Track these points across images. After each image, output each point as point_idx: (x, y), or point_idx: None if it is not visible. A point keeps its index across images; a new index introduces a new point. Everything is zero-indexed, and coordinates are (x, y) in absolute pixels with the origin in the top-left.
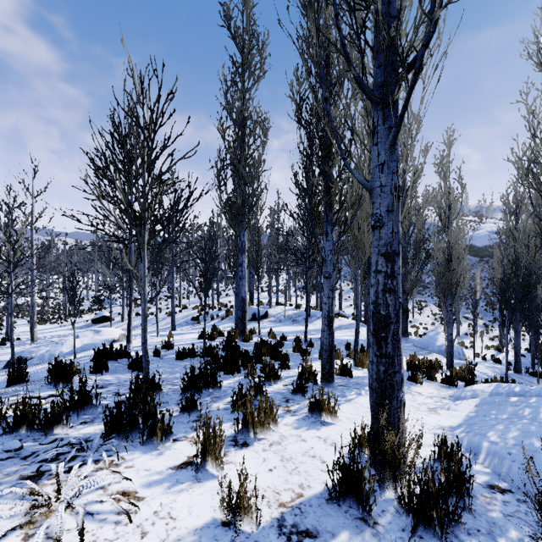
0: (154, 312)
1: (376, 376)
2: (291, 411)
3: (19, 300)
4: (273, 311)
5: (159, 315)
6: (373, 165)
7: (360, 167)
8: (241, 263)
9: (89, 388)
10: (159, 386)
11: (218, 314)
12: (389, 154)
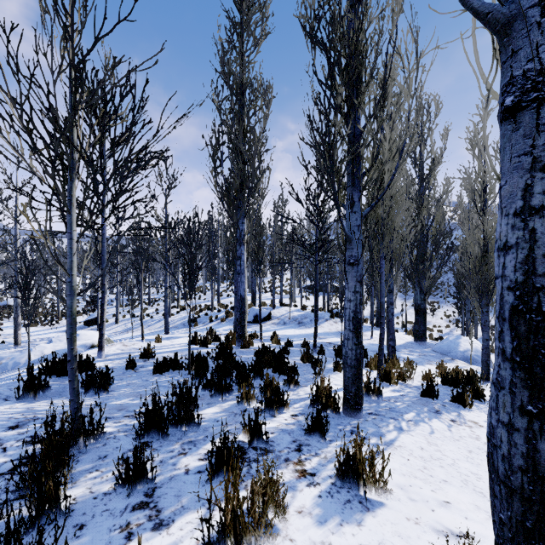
0: (151, 313)
1: (525, 462)
2: (307, 472)
3: (12, 300)
4: (277, 312)
5: (155, 317)
6: None
7: None
8: (240, 256)
9: None
10: (100, 427)
11: (217, 316)
12: None
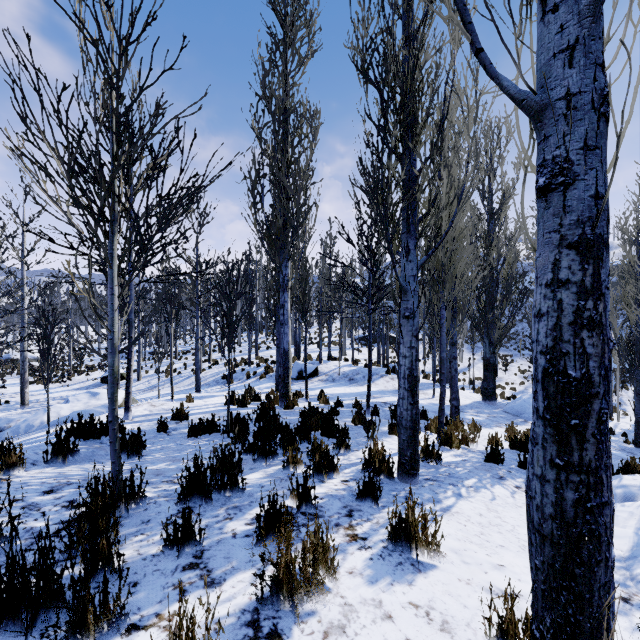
0: (178, 368)
1: (554, 510)
2: (358, 537)
3: (15, 353)
4: (325, 367)
5: (184, 372)
6: (544, 58)
7: (518, 59)
8: (283, 304)
9: (26, 494)
10: (141, 491)
11: (255, 371)
12: (589, 21)
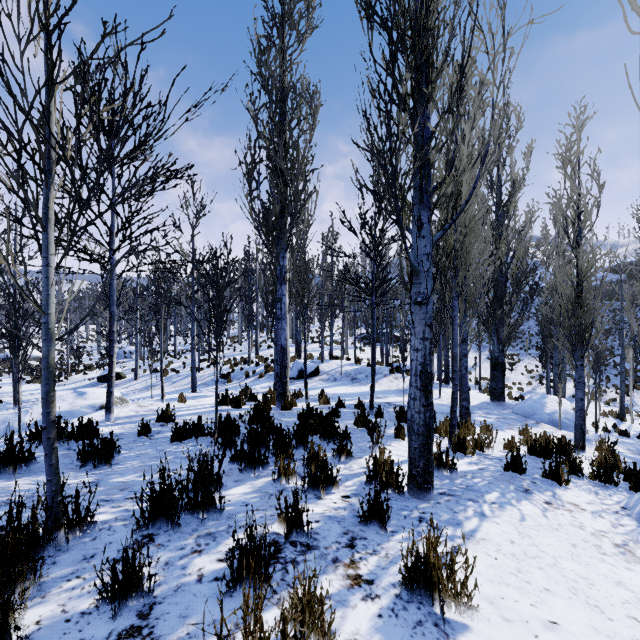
0: (176, 367)
1: None
2: (363, 579)
3: None
4: (326, 366)
5: (182, 371)
6: None
7: None
8: (280, 298)
9: None
10: (89, 515)
11: (254, 370)
12: None
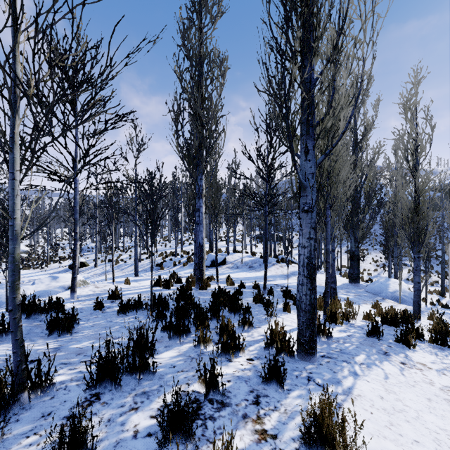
0: (124, 258)
1: None
2: (268, 434)
3: None
4: (231, 258)
5: (128, 261)
6: None
7: None
8: (198, 208)
9: None
10: (48, 378)
11: (180, 261)
12: None
